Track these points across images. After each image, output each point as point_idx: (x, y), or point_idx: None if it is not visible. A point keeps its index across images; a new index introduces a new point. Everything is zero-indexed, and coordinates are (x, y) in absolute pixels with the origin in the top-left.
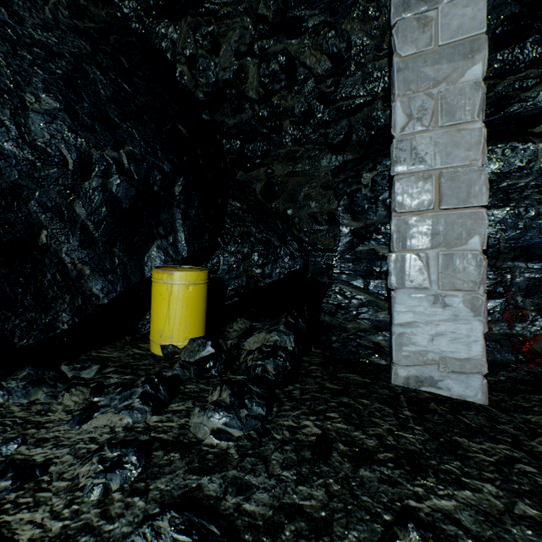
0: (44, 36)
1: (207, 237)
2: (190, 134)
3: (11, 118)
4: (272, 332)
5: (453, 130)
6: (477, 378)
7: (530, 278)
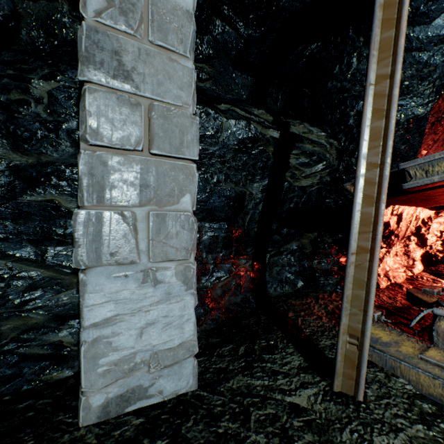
0: None
1: None
2: None
3: None
4: None
5: (166, 56)
6: (189, 363)
7: (212, 236)
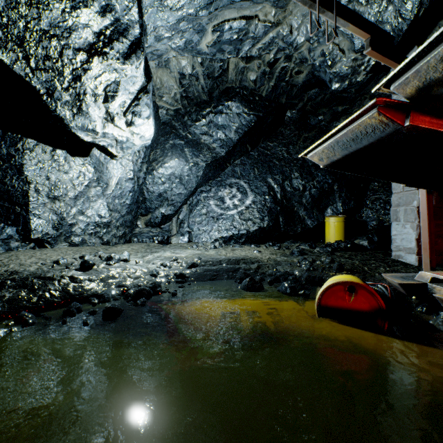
0: (296, 156)
1: (352, 203)
2: None
3: (289, 182)
4: (360, 239)
5: None
6: (413, 255)
7: None
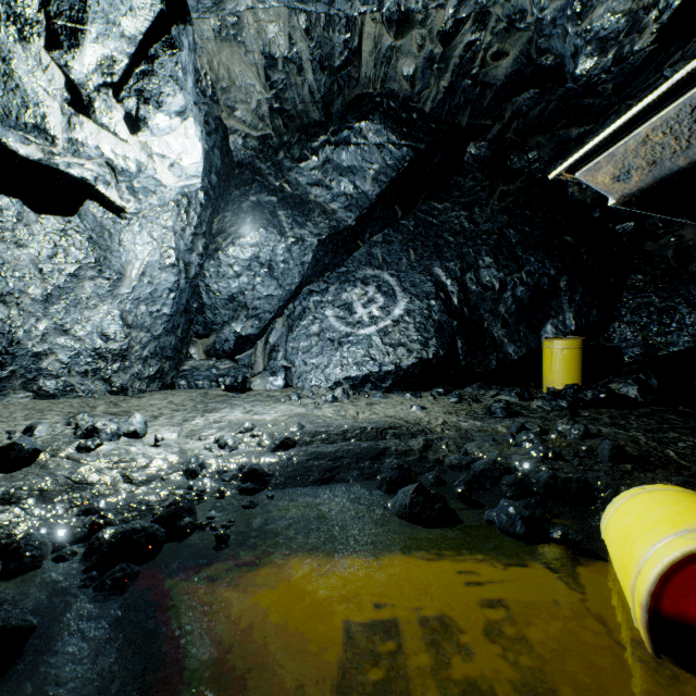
0: (486, 227)
1: (594, 313)
2: (575, 239)
3: (473, 275)
4: (620, 383)
5: None
6: None
7: None
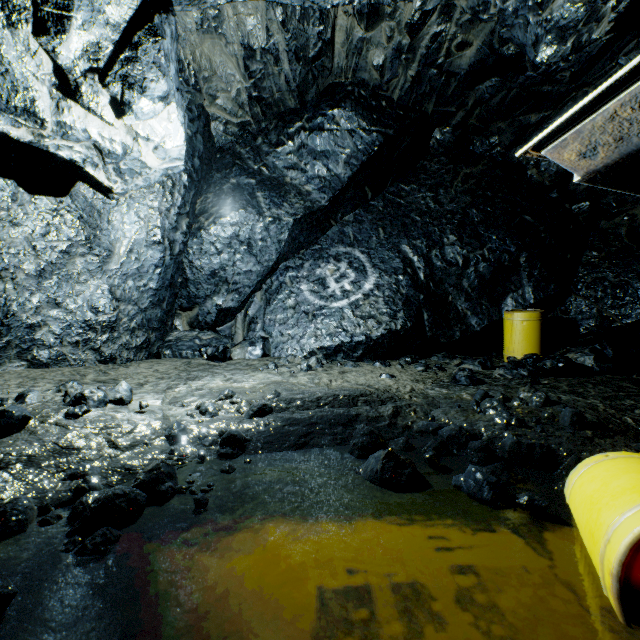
0: (450, 207)
1: (552, 287)
2: (534, 218)
3: (439, 252)
4: (577, 353)
5: None
6: None
7: None
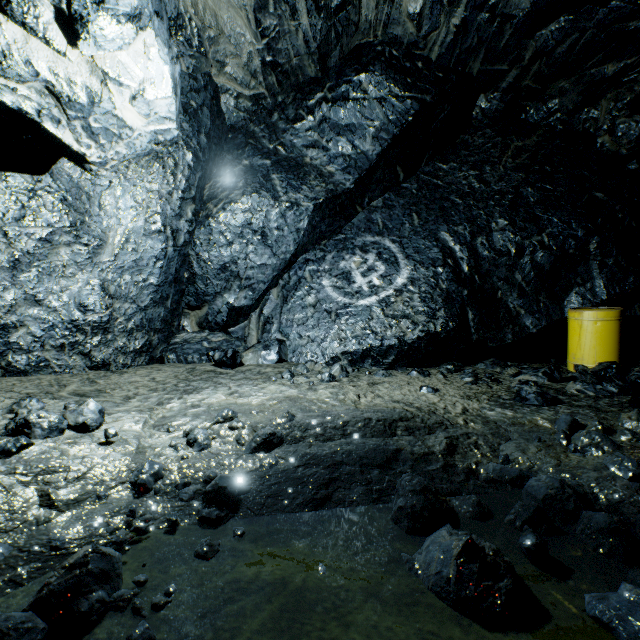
0: (499, 186)
1: (631, 280)
2: (608, 195)
3: (485, 240)
4: None
5: None
6: None
7: None
